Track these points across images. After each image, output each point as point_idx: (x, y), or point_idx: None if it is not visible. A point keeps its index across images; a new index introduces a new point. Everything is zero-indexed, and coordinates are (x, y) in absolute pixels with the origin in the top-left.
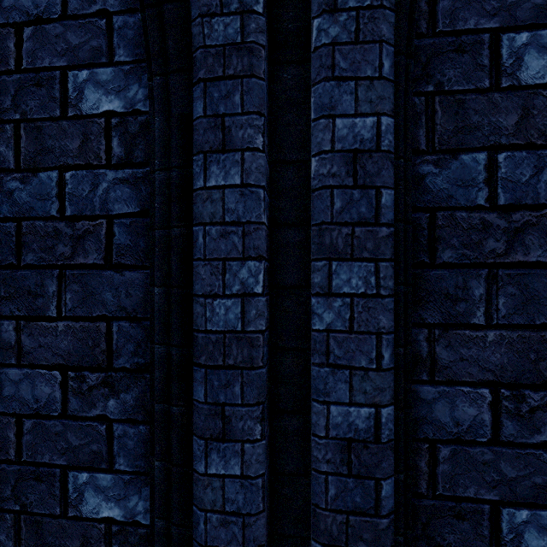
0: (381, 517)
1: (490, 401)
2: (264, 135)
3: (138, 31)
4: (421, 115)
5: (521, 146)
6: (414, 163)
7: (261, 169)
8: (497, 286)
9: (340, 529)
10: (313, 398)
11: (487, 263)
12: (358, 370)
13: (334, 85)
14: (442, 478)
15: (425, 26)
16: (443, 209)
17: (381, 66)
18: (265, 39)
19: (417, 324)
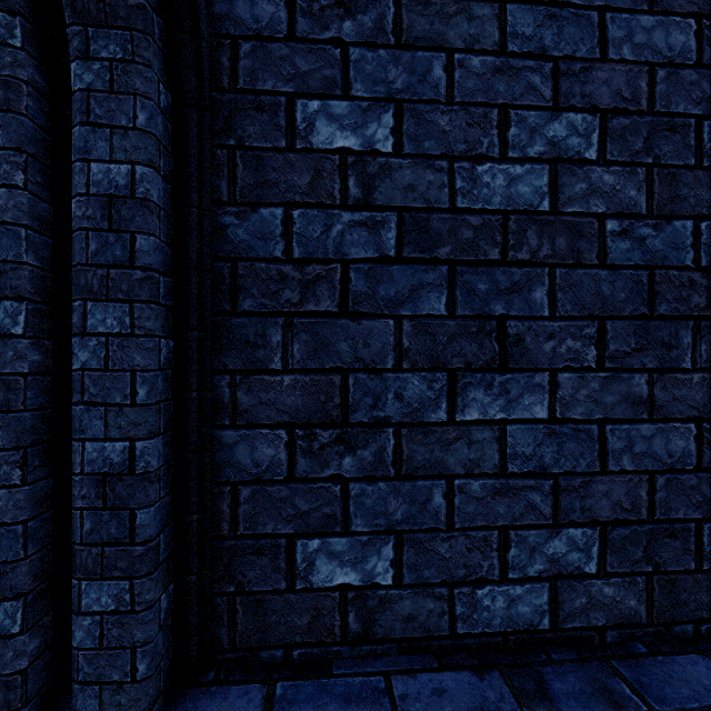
0: (136, 545)
1: (286, 441)
2: (27, 173)
3: None
4: (224, 168)
5: (314, 205)
6: (217, 214)
7: (22, 207)
8: (292, 334)
9: (96, 561)
10: (73, 438)
11: (284, 312)
12: (114, 406)
13: (90, 130)
14: (243, 518)
15: (227, 81)
16: (244, 260)
17: (136, 117)
18: (29, 74)
19: (220, 370)
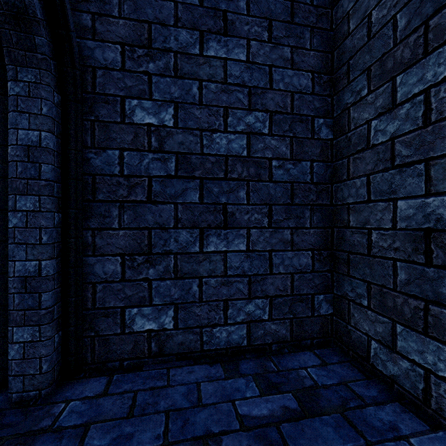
0: (42, 309)
1: (120, 262)
2: None
3: None
4: (89, 130)
5: (134, 149)
6: (85, 152)
7: None
8: (124, 211)
9: (21, 318)
10: (9, 260)
11: (119, 200)
12: (30, 245)
13: (18, 114)
14: (98, 299)
15: (90, 88)
16: (99, 175)
17: (42, 109)
18: None
19: (86, 228)
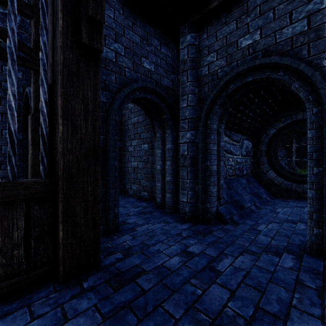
0: None
1: None
2: None
3: (19, 126)
4: None
5: None
6: None
7: None
8: None
9: None
10: None
11: None
12: None
13: None
14: None
15: None
16: None
17: None
18: None
19: None
